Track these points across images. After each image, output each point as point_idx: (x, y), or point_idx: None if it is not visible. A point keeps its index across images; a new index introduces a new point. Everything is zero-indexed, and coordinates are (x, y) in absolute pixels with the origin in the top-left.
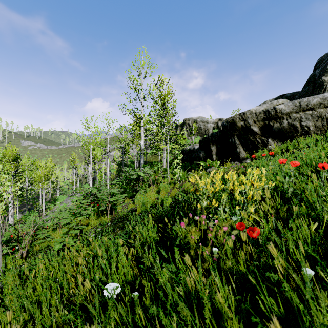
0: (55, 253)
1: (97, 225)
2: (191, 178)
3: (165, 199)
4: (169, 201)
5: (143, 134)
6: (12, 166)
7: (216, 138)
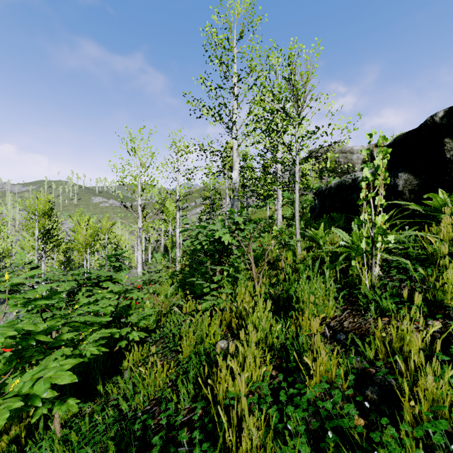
0: None
1: None
2: None
3: None
4: None
5: (236, 156)
6: (36, 224)
7: None
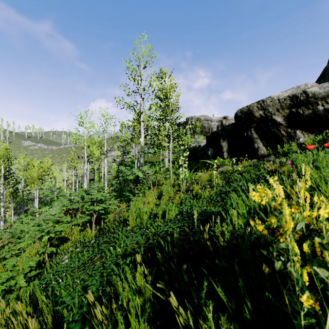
0: (1, 295)
1: (77, 243)
2: (259, 187)
3: (168, 209)
4: (174, 212)
5: (143, 130)
6: (2, 166)
7: (227, 132)
